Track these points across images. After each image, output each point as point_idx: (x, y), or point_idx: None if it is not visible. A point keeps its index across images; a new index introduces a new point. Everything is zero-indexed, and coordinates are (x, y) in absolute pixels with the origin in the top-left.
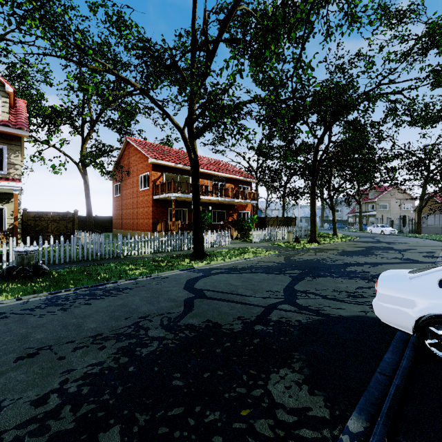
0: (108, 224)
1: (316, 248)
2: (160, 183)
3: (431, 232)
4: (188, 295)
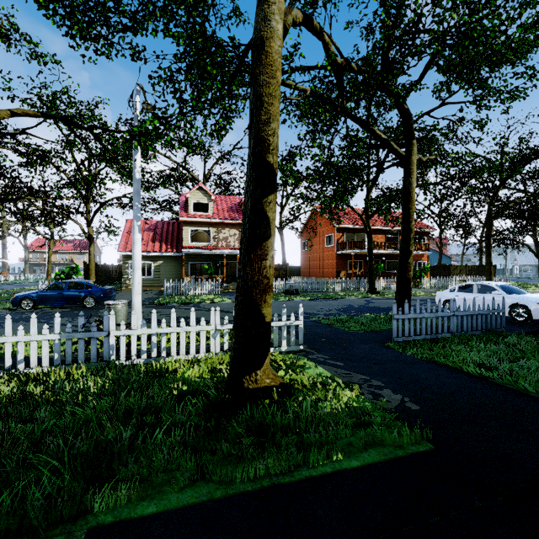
0: (294, 272)
1: None
2: (342, 242)
3: None
4: (366, 302)
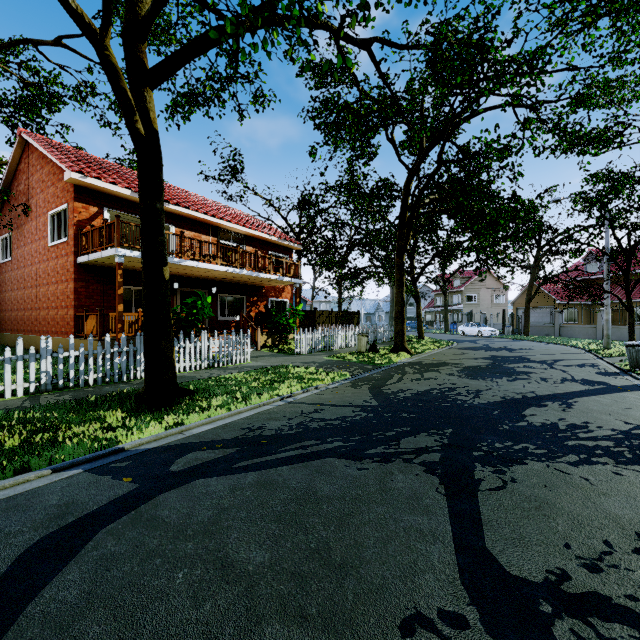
0: None
1: (412, 362)
2: (91, 227)
3: (539, 332)
4: None
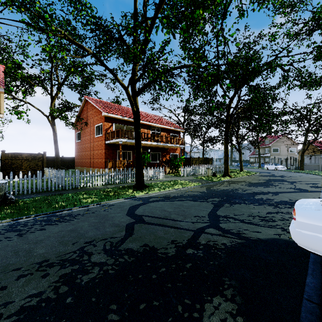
0: (71, 162)
1: (229, 180)
2: (110, 131)
3: (310, 168)
4: (129, 221)
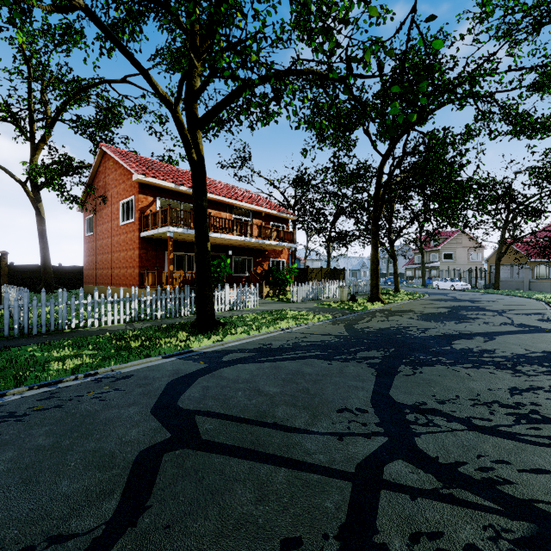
0: (79, 277)
1: (383, 309)
2: (151, 212)
3: (510, 287)
4: (152, 438)
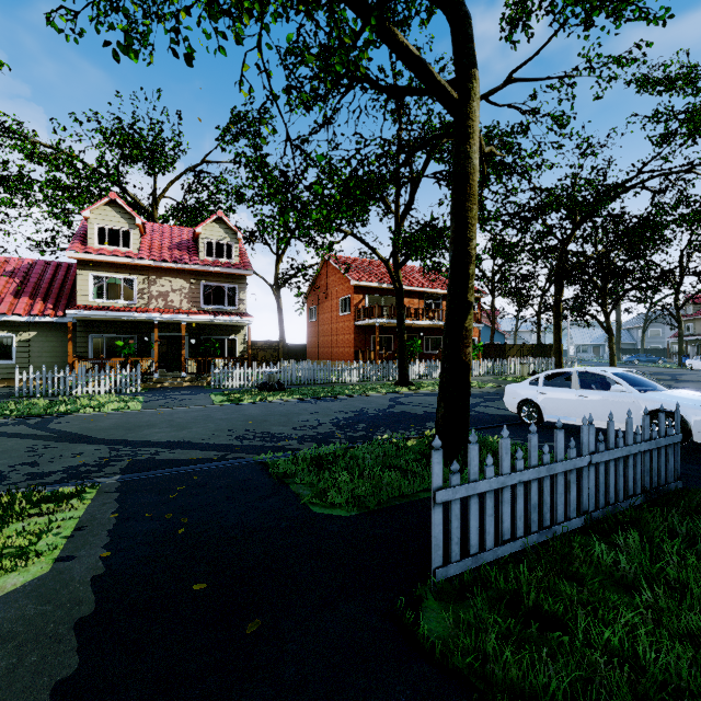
0: (299, 353)
1: None
2: (363, 307)
3: None
4: (391, 403)
